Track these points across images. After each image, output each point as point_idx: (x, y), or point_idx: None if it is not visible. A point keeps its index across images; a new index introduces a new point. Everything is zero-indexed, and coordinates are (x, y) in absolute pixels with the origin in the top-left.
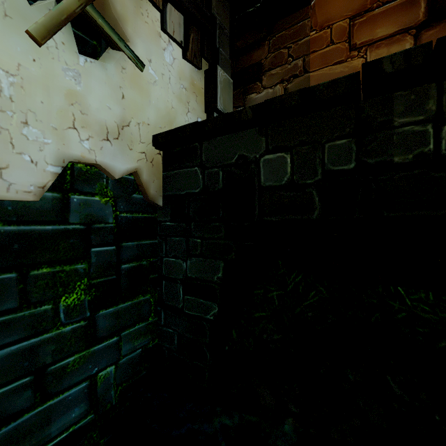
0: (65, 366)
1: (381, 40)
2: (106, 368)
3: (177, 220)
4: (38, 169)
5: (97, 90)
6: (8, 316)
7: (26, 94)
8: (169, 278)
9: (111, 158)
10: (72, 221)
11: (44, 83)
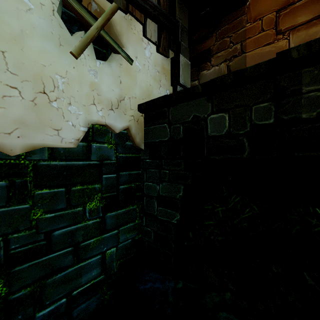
0: (89, 244)
1: (301, 25)
2: (111, 249)
3: (153, 158)
4: (76, 129)
5: (106, 80)
6: (61, 212)
7: (70, 87)
8: (148, 195)
9: (113, 120)
10: (93, 159)
11: (79, 80)
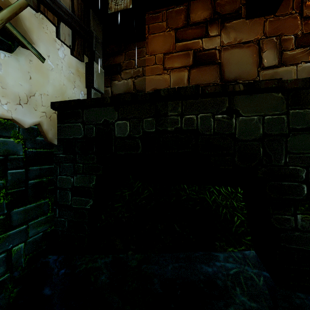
0: None
1: (176, 68)
2: (18, 245)
3: (67, 153)
4: None
5: (12, 74)
6: None
7: None
8: (62, 188)
9: (22, 115)
10: None
11: None
